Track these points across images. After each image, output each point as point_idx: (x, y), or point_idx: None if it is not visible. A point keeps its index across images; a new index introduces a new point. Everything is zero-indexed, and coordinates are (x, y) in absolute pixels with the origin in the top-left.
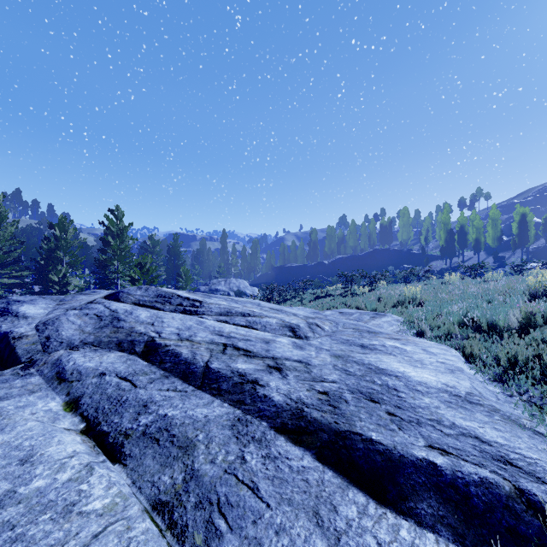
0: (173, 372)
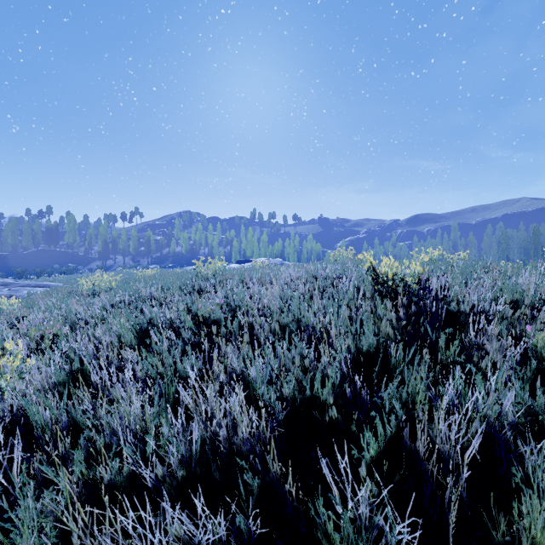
0: None
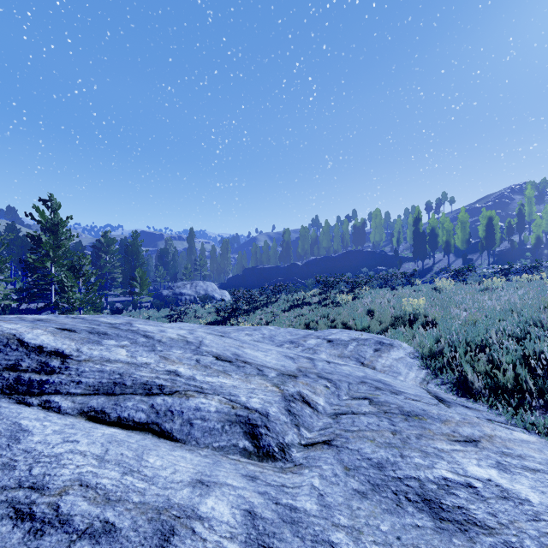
0: None
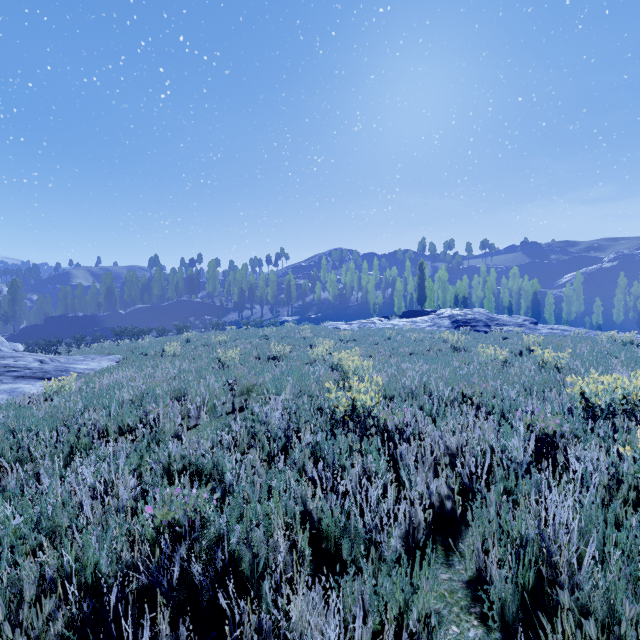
0: None
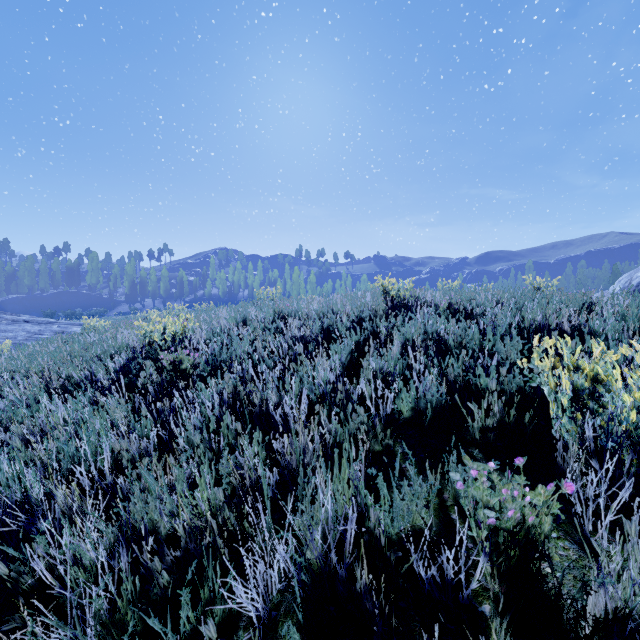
0: (41, 323)
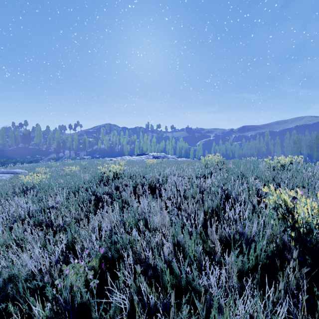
0: None
